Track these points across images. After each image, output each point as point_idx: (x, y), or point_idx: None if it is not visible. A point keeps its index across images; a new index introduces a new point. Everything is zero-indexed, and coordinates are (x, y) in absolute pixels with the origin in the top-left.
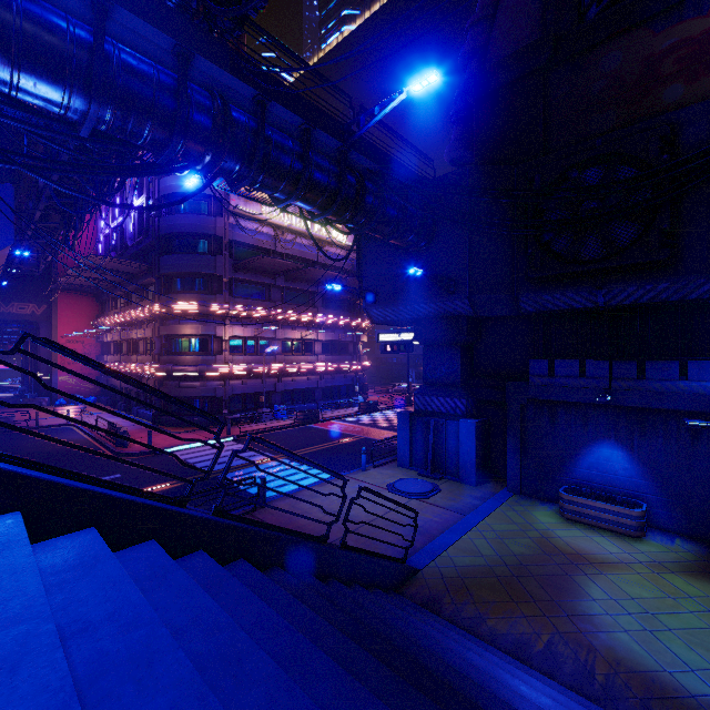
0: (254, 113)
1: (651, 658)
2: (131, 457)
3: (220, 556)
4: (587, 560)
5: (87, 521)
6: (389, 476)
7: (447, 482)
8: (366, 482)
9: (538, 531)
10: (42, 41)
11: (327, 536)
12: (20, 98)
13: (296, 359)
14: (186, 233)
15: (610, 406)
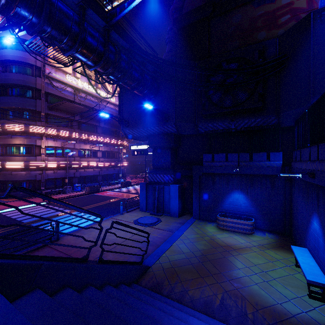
0: None
1: (270, 297)
2: None
3: None
4: (232, 248)
5: None
6: (135, 216)
7: (164, 216)
8: (122, 220)
9: (209, 237)
10: None
11: (87, 256)
12: None
13: (87, 160)
14: (16, 84)
15: (238, 174)
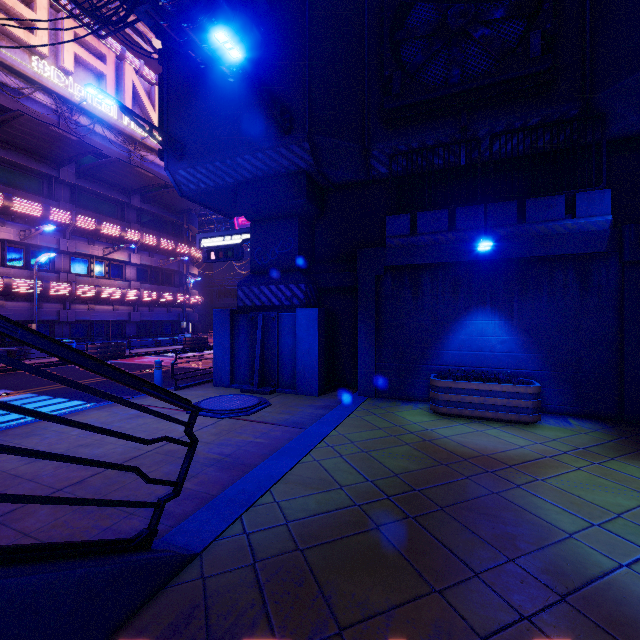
0: None
1: None
2: None
3: None
4: (503, 463)
5: None
6: (197, 396)
7: (281, 395)
8: (154, 405)
9: (415, 434)
10: None
11: None
12: None
13: (96, 283)
14: None
15: (486, 263)
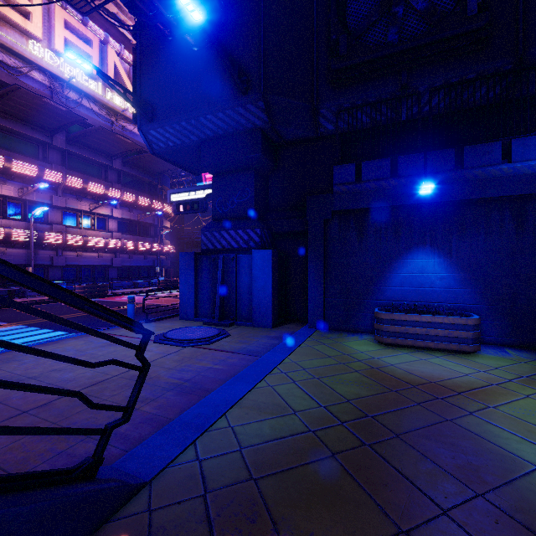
0: None
1: None
2: None
3: None
4: (451, 390)
5: None
6: (164, 328)
7: (238, 327)
8: (126, 335)
9: (363, 362)
10: None
11: None
12: None
13: (83, 233)
14: None
15: (426, 206)
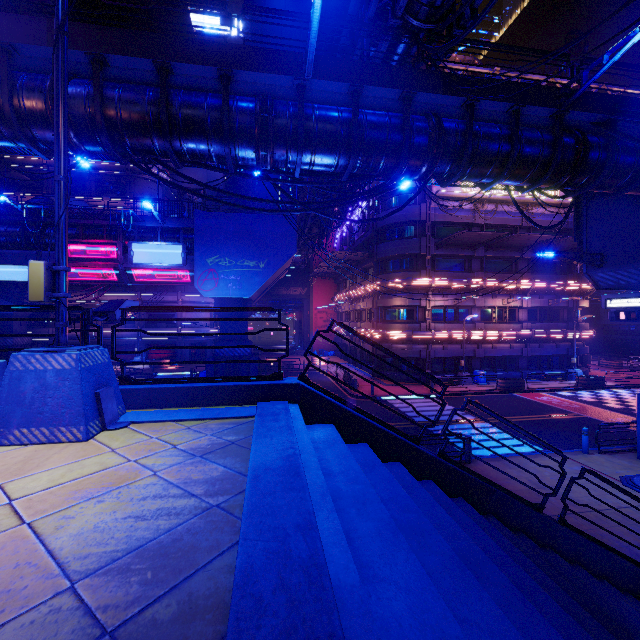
0: (462, 116)
1: None
2: (360, 399)
3: (444, 489)
4: None
5: (362, 438)
6: (624, 467)
7: None
8: (588, 466)
9: None
10: (326, 131)
11: (543, 506)
12: (313, 169)
13: (497, 327)
14: (396, 223)
15: None
